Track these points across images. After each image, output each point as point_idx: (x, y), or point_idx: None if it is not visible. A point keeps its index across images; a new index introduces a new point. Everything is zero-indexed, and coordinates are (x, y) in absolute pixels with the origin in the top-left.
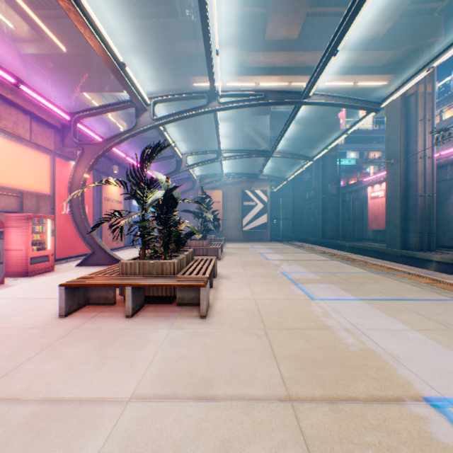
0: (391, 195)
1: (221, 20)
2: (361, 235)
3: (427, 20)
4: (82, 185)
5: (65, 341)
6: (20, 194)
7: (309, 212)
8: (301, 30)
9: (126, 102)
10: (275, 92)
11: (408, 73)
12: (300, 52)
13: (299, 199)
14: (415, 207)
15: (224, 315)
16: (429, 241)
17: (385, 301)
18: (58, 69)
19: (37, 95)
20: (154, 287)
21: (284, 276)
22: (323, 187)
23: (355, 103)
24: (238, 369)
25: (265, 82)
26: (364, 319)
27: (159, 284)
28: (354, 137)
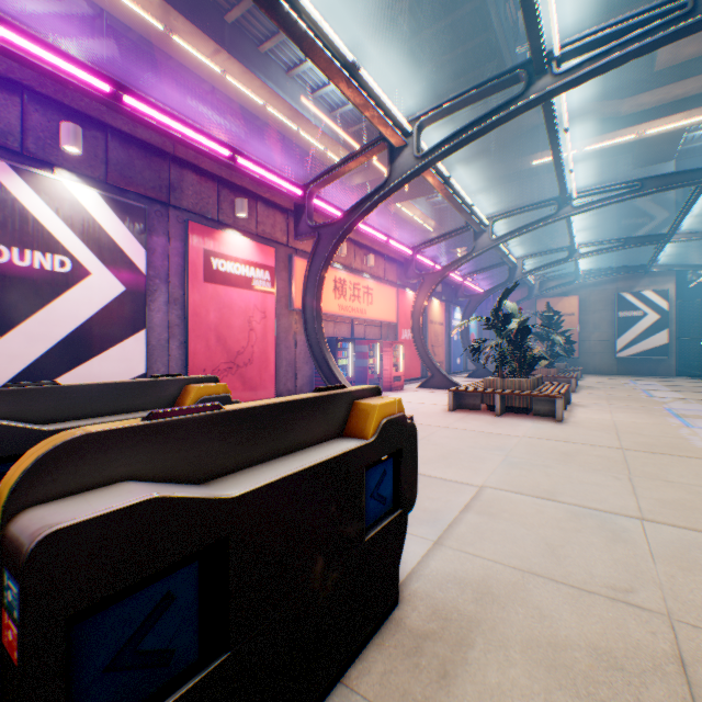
0: None
1: None
2: None
3: None
4: (421, 312)
5: (465, 419)
6: (379, 324)
7: None
8: None
9: (462, 228)
10: (658, 177)
11: None
12: None
13: None
14: None
15: (577, 423)
16: None
17: None
18: None
19: (395, 243)
20: (511, 399)
21: (665, 411)
22: None
23: None
24: (587, 439)
25: (654, 127)
26: None
27: (520, 394)
28: None
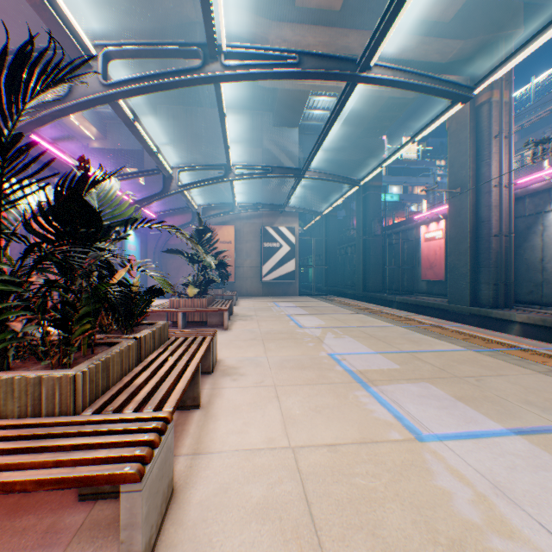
0: (456, 235)
1: None
2: (412, 287)
3: (505, 5)
4: None
5: None
6: None
7: (345, 258)
8: None
9: (51, 50)
10: (316, 56)
11: (480, 75)
12: (344, 30)
13: (333, 242)
14: (489, 250)
15: None
16: (505, 295)
17: None
18: None
19: None
20: None
21: (338, 364)
22: (365, 227)
23: (437, 85)
24: None
25: None
26: None
27: None
28: (397, 168)
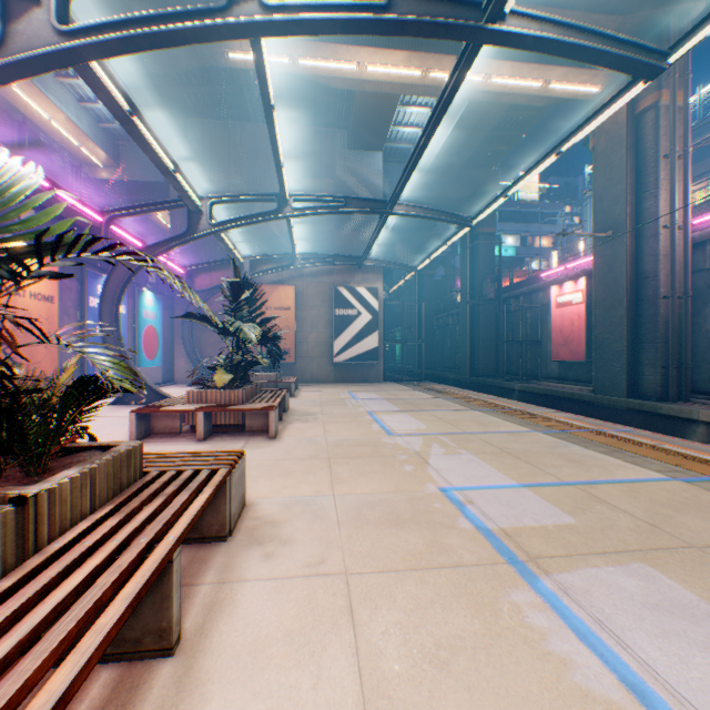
0: (606, 298)
1: None
2: (537, 370)
3: None
4: None
5: None
6: None
7: (445, 332)
8: None
9: None
10: None
11: None
12: None
13: (429, 310)
14: (655, 318)
15: None
16: (678, 383)
17: None
18: None
19: None
20: None
21: (461, 514)
22: (473, 288)
23: (610, 48)
24: None
25: (377, 64)
26: None
27: None
28: (512, 212)
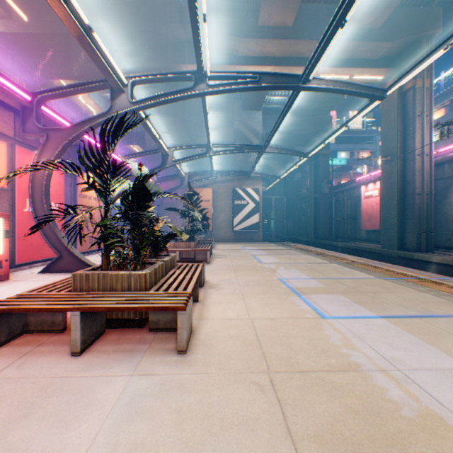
0: (387, 194)
1: (211, 3)
2: (354, 235)
3: (426, 11)
4: (46, 177)
5: None
6: None
7: (301, 212)
8: (296, 16)
9: (99, 82)
10: (271, 75)
11: (406, 67)
12: (295, 41)
13: (291, 199)
14: (413, 206)
15: (211, 347)
16: (427, 242)
17: (413, 320)
18: (29, 52)
19: None
20: None
21: (283, 284)
22: (316, 187)
23: (359, 90)
24: None
25: None
26: (400, 350)
27: (120, 308)
28: (344, 137)
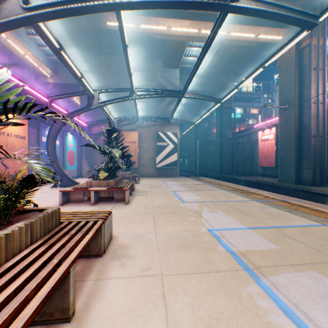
0: (285, 136)
1: None
2: (252, 171)
3: None
4: None
5: None
6: None
7: (208, 153)
8: None
9: None
10: None
11: None
12: None
13: (200, 143)
14: (309, 146)
15: None
16: (320, 177)
17: None
18: None
19: None
20: None
21: (219, 243)
22: (221, 132)
23: (290, 14)
24: None
25: (176, 27)
26: None
27: None
28: (239, 97)
